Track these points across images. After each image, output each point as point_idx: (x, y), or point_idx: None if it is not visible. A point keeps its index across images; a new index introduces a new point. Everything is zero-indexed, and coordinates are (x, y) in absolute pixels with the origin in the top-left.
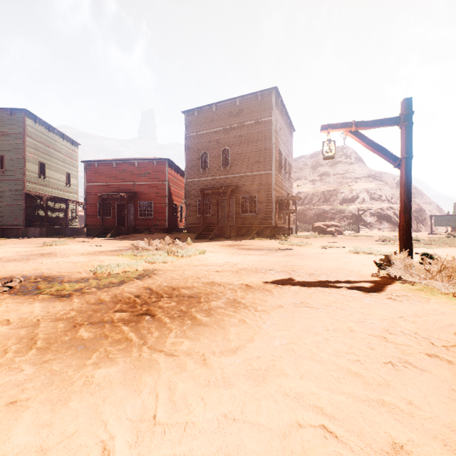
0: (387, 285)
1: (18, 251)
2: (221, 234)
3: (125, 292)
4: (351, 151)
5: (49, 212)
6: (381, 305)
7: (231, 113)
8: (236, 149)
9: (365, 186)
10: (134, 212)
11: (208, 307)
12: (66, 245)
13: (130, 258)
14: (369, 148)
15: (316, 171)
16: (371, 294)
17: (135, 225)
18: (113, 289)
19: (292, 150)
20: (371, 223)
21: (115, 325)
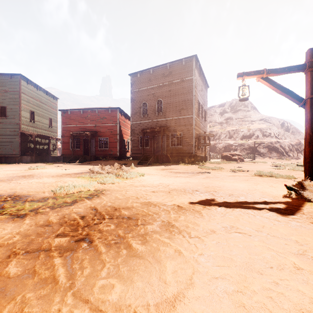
0: (301, 207)
1: (8, 174)
2: (156, 160)
3: (73, 212)
4: (248, 102)
5: (37, 145)
6: (310, 231)
7: (163, 74)
8: (167, 100)
9: (259, 126)
10: (95, 145)
11: (144, 231)
12: (44, 169)
13: (86, 180)
14: (278, 91)
15: (223, 116)
16: (293, 217)
17: (95, 154)
18: (64, 209)
19: (207, 101)
20: (264, 153)
21: (49, 256)
